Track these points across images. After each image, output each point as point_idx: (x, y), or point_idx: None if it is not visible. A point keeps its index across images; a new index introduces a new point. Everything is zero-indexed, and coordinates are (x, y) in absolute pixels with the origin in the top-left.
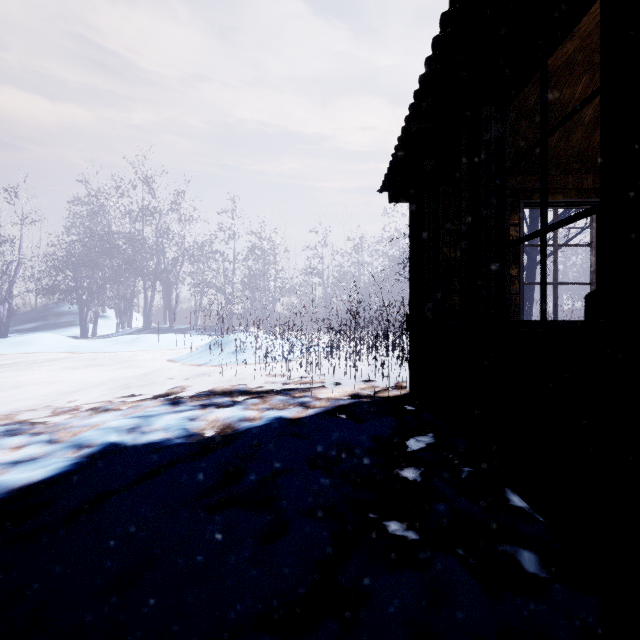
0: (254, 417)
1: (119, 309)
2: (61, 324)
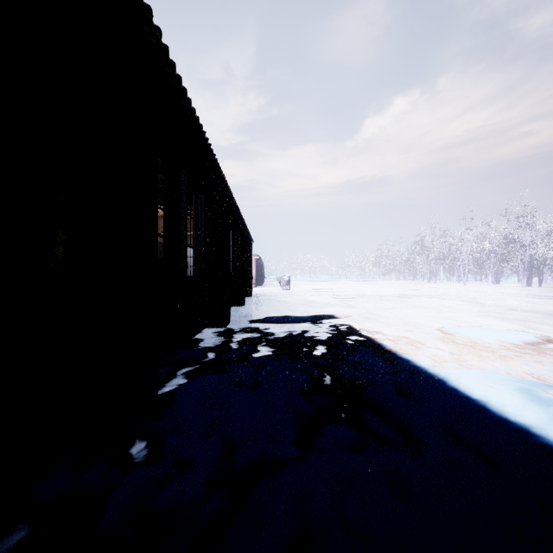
0: None
1: None
2: None
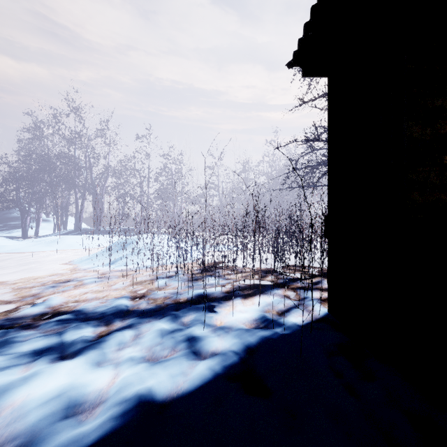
0: (96, 398)
1: (56, 215)
2: (11, 226)
